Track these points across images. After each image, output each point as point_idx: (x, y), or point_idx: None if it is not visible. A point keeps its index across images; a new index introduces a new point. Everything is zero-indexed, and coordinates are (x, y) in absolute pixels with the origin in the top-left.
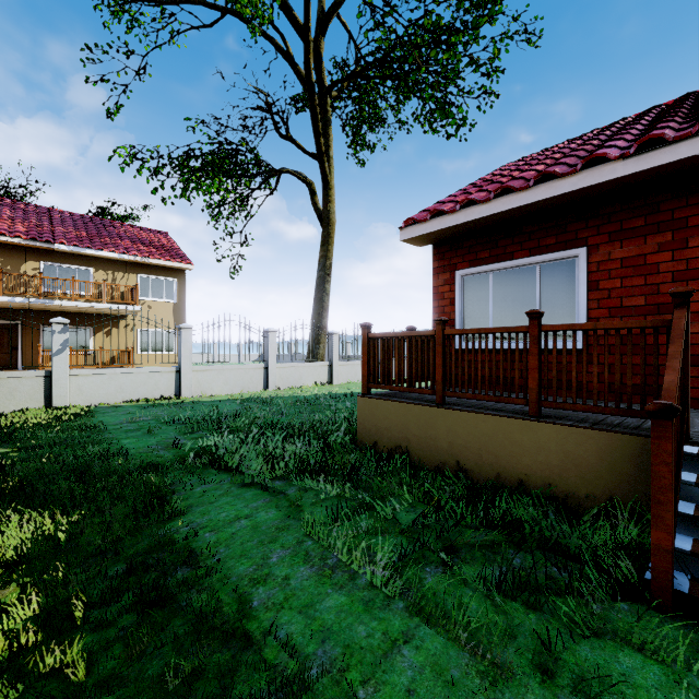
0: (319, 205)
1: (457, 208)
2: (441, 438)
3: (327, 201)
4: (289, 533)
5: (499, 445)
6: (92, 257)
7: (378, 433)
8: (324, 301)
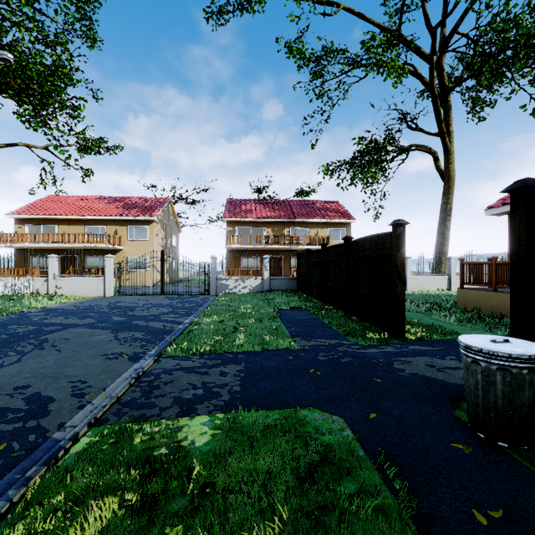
0: (441, 167)
1: None
2: (494, 304)
3: (447, 164)
4: (427, 317)
5: None
6: (308, 222)
7: (466, 303)
8: (445, 234)
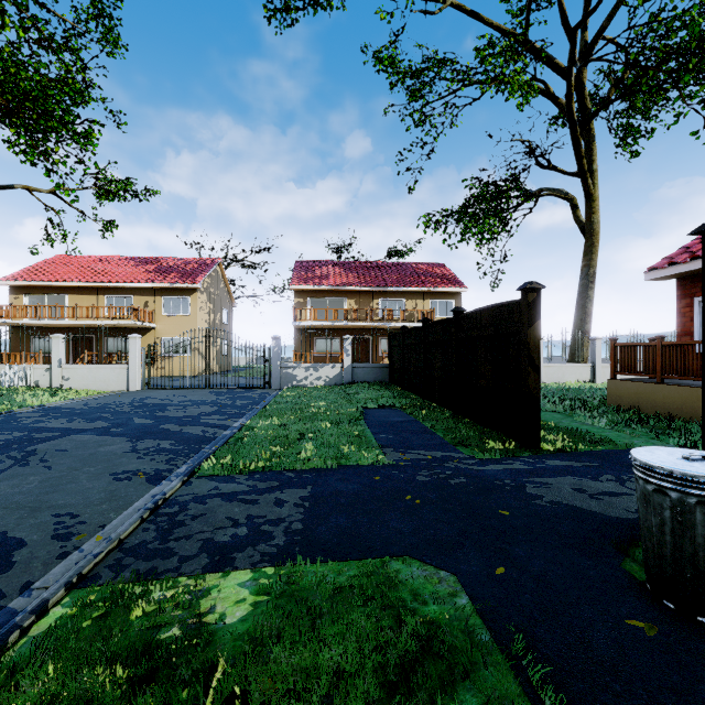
0: (581, 218)
1: (687, 260)
2: (659, 400)
3: (589, 213)
4: (568, 419)
5: (691, 402)
6: (404, 292)
7: (620, 399)
8: (587, 308)
